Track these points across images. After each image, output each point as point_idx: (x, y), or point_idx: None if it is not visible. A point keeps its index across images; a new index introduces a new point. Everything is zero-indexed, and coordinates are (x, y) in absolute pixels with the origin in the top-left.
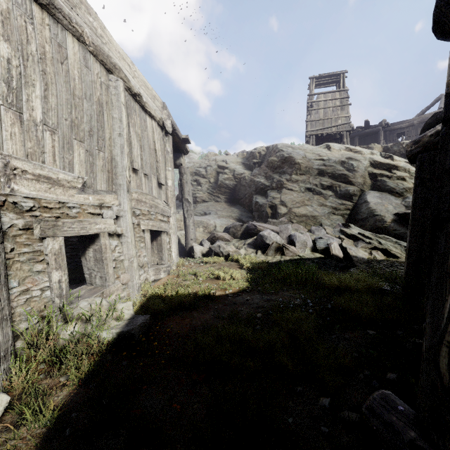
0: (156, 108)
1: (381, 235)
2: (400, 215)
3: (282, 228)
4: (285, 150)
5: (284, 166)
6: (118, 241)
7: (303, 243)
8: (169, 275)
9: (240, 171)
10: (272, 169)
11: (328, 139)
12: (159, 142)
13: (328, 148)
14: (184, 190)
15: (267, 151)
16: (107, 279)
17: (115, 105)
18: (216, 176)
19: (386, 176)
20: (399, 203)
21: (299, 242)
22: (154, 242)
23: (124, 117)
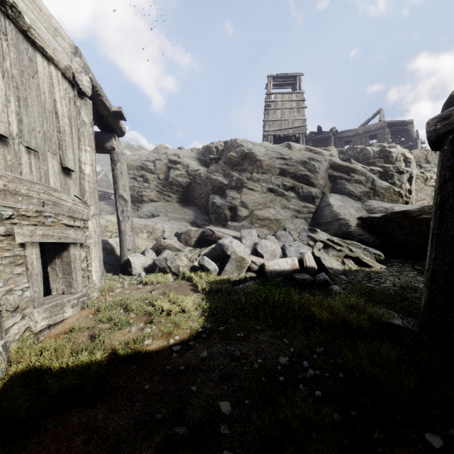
0: (58, 47)
1: (349, 241)
2: (364, 219)
3: (245, 234)
4: (246, 146)
5: (244, 163)
6: None
7: (272, 253)
8: (84, 309)
9: (194, 167)
10: (231, 166)
11: (284, 141)
12: (67, 104)
13: (289, 147)
14: (118, 184)
15: (225, 146)
16: None
17: None
18: (167, 172)
19: (345, 179)
20: (359, 207)
21: (267, 253)
22: (57, 260)
23: None
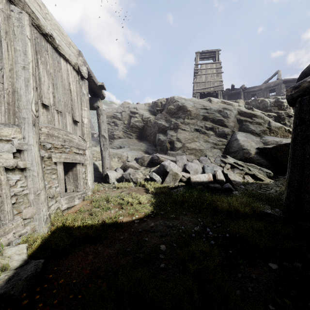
0: (71, 53)
1: (249, 163)
2: (260, 149)
3: (179, 158)
4: (180, 101)
5: (179, 113)
6: (21, 175)
7: (195, 171)
8: (84, 201)
9: (146, 115)
10: (170, 115)
11: (207, 96)
12: (75, 84)
13: (210, 101)
14: (101, 128)
15: (167, 101)
16: (2, 217)
17: (18, 37)
18: (129, 119)
19: (249, 122)
20: (258, 140)
21: (192, 170)
22: (70, 173)
23: (30, 51)
